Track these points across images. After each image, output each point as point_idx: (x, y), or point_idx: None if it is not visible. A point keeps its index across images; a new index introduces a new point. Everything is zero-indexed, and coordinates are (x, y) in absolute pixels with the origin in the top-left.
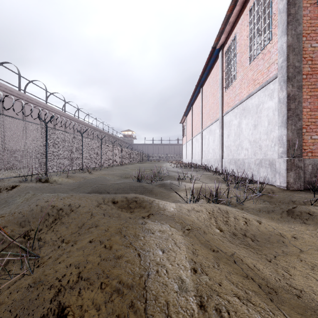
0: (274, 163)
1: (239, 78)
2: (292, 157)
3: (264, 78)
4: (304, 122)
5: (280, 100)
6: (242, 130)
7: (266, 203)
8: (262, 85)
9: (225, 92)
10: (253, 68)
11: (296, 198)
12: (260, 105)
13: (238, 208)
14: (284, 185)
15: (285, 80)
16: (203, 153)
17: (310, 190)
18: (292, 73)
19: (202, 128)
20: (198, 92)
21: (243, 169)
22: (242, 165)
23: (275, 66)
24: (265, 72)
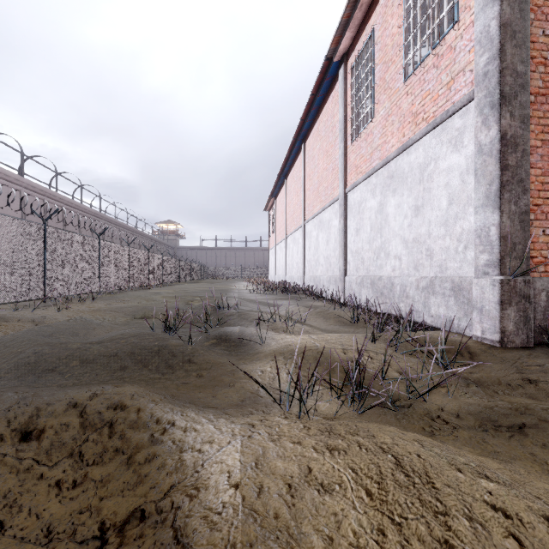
0: (465, 288)
1: (380, 115)
2: (512, 274)
3: (438, 107)
4: (532, 199)
5: (483, 147)
6: (388, 218)
7: (476, 392)
8: (435, 122)
9: (352, 145)
10: (413, 90)
11: (536, 374)
12: (430, 165)
13: (421, 417)
14: (494, 336)
15: (495, 103)
16: (308, 265)
17: (543, 346)
18: (511, 86)
19: (305, 218)
20: (296, 152)
21: (393, 297)
22: (389, 289)
23: (465, 77)
24: (442, 94)
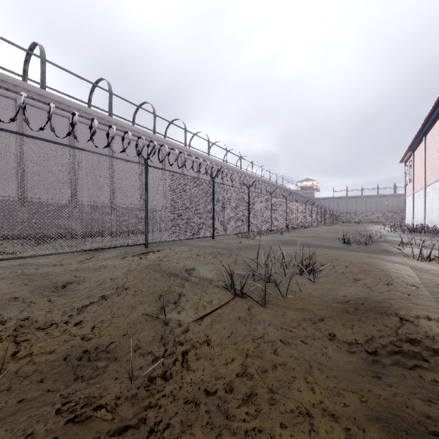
0: None
1: None
2: None
3: None
4: None
5: None
6: None
7: None
8: None
9: None
10: None
11: None
12: None
13: None
14: None
15: None
16: None
17: None
18: None
19: None
20: (436, 115)
21: None
22: None
23: None
24: None
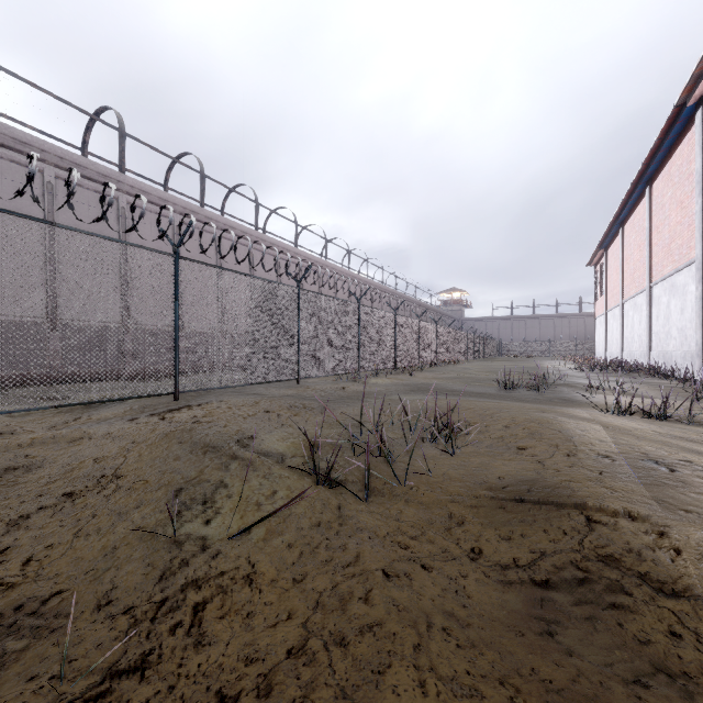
0: None
1: None
2: None
3: None
4: None
5: None
6: None
7: None
8: None
9: None
10: None
11: None
12: None
13: None
14: None
15: None
16: (655, 339)
17: None
18: None
19: (650, 280)
20: (638, 195)
21: None
22: None
23: None
24: None
